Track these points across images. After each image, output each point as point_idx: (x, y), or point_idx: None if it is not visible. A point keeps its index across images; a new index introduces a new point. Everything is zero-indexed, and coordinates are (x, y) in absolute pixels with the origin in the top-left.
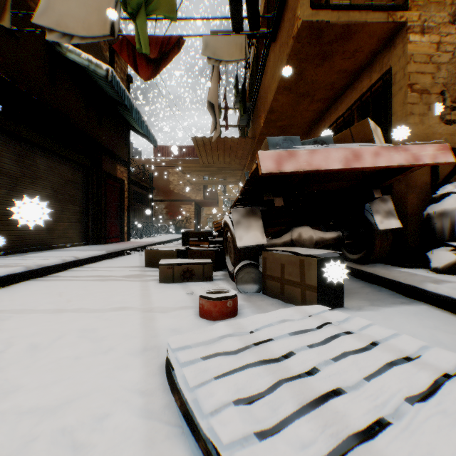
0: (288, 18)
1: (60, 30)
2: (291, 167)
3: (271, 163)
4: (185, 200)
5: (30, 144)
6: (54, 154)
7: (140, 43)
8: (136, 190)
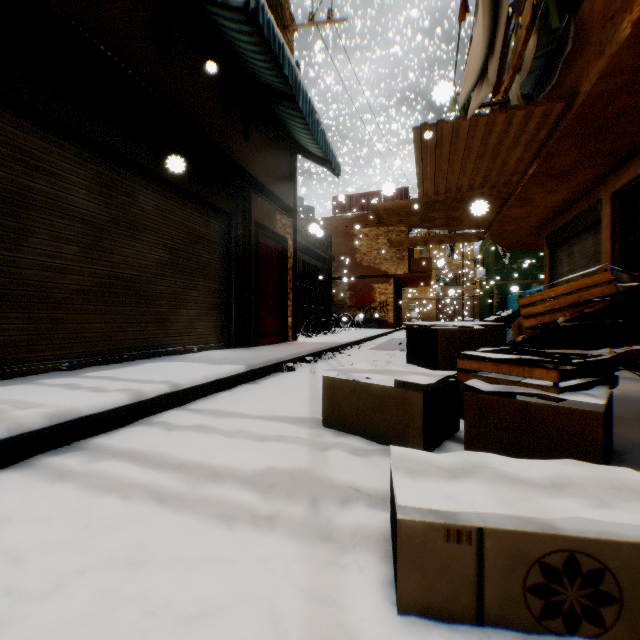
0: None
1: None
2: None
3: None
4: (379, 276)
5: (124, 165)
6: (170, 187)
7: None
8: (307, 261)
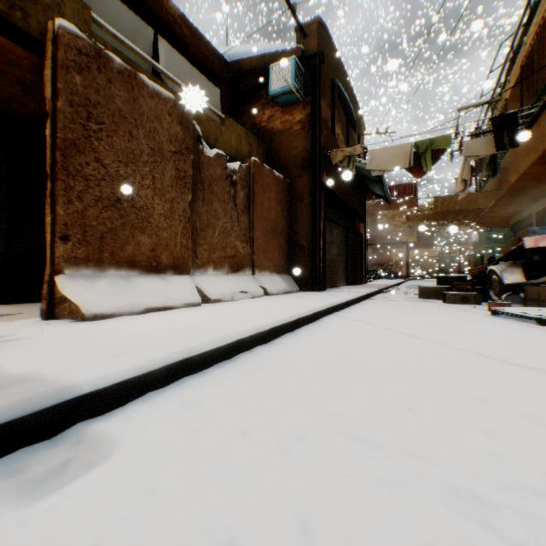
0: (542, 126)
1: (379, 169)
2: (542, 244)
3: (530, 243)
4: (395, 243)
5: (332, 222)
6: (337, 225)
7: (426, 167)
8: None
